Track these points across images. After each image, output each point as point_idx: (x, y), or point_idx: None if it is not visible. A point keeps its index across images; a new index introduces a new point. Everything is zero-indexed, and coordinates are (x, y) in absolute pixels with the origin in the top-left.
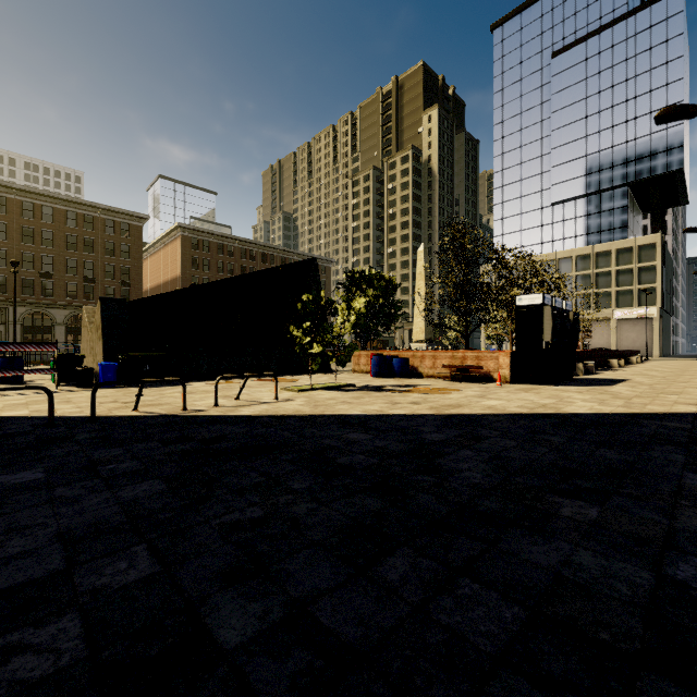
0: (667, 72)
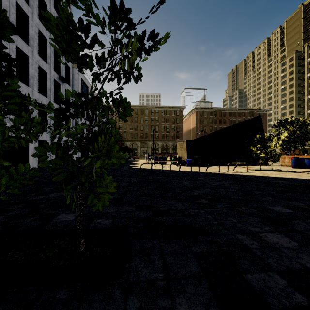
0: None
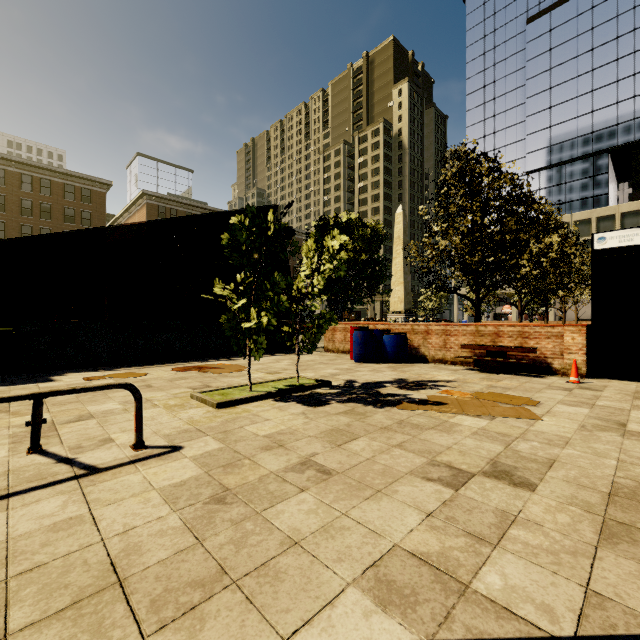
0: None
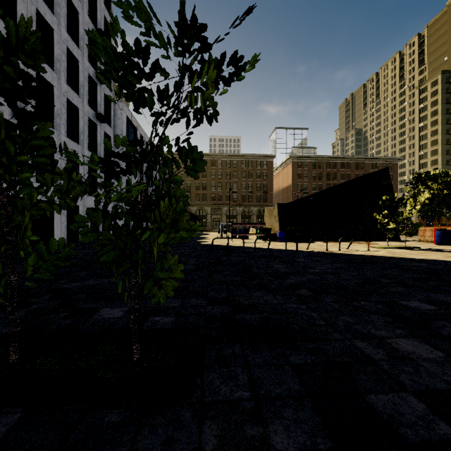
0: None
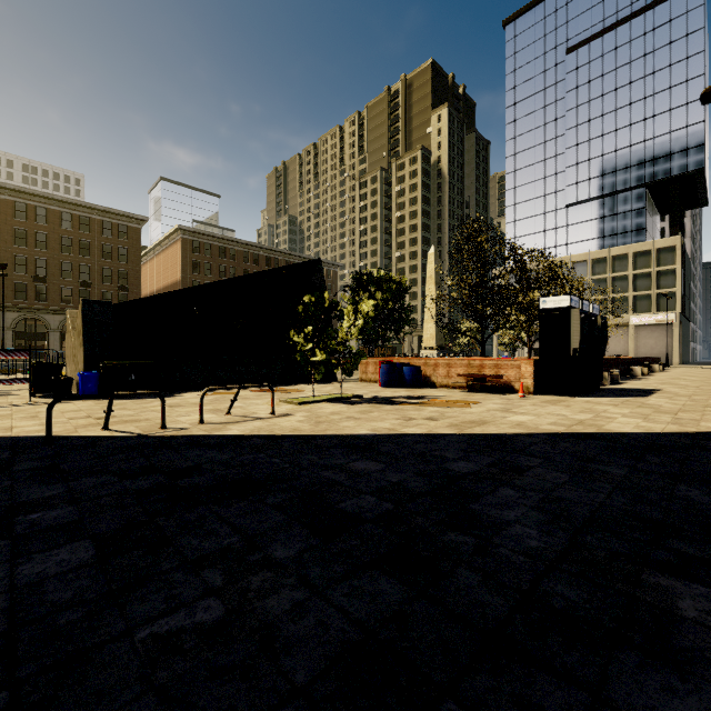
0: (687, 68)
